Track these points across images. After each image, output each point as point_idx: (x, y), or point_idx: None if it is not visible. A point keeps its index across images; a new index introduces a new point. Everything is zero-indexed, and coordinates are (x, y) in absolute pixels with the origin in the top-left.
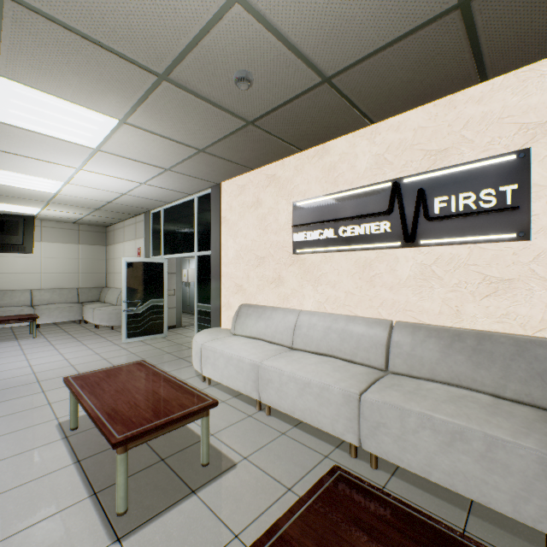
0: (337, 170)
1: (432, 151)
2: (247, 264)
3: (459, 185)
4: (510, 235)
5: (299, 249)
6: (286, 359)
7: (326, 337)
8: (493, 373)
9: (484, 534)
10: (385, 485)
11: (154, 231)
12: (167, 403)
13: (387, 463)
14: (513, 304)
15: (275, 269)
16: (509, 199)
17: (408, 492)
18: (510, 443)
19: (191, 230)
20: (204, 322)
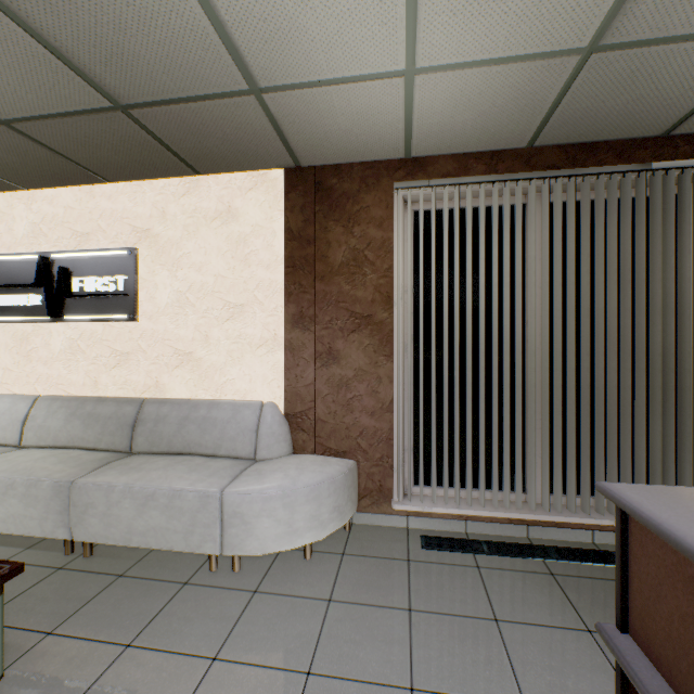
0: None
1: (79, 232)
2: None
3: (94, 268)
4: (123, 316)
5: None
6: None
7: None
8: (96, 431)
9: (22, 558)
10: None
11: None
12: None
13: None
14: (130, 373)
15: None
16: (124, 287)
17: None
18: (43, 479)
19: None
20: None
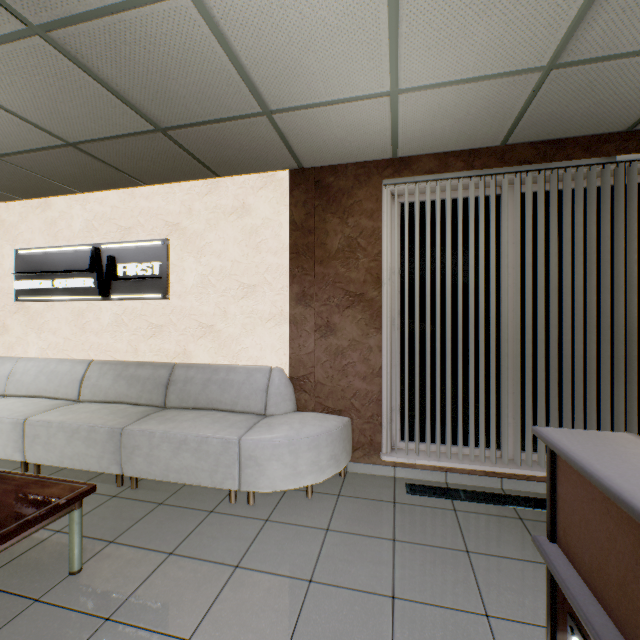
0: (58, 226)
1: (123, 227)
2: None
3: (135, 256)
4: (158, 295)
5: (23, 297)
6: None
7: (37, 380)
8: (138, 389)
9: None
10: None
11: None
12: None
13: (54, 469)
14: (163, 342)
15: (0, 317)
16: (159, 271)
17: None
18: (100, 426)
19: None
20: None
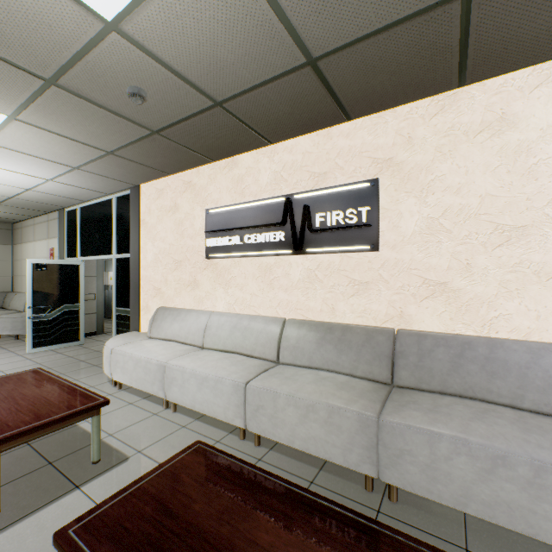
0: (244, 182)
1: (315, 173)
2: (165, 267)
3: (333, 203)
4: (365, 247)
5: (212, 254)
6: (192, 357)
7: (232, 335)
8: (350, 358)
9: (325, 483)
10: (261, 457)
11: (69, 230)
12: (53, 406)
13: (270, 441)
14: (369, 302)
15: (191, 273)
16: (365, 218)
17: (278, 461)
18: (343, 409)
19: (110, 231)
20: (124, 327)
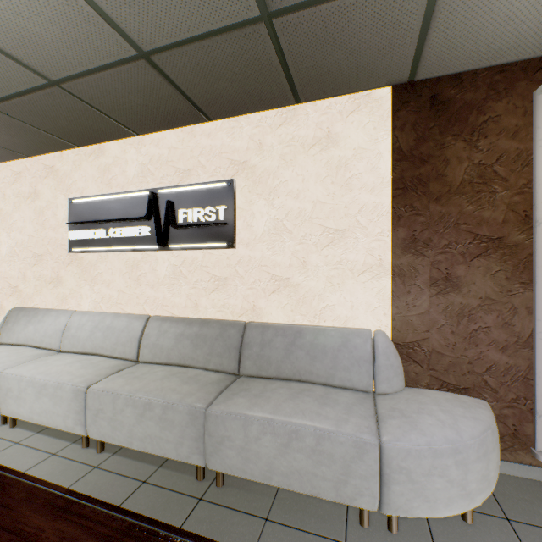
0: (111, 172)
1: (181, 169)
2: (23, 262)
3: (195, 200)
4: (223, 244)
5: (76, 248)
6: (38, 363)
7: (92, 336)
8: (204, 352)
9: (159, 480)
10: (99, 464)
11: None
12: None
13: (117, 444)
14: (227, 297)
15: (54, 268)
16: (223, 216)
17: (117, 465)
18: (177, 403)
19: None
20: None
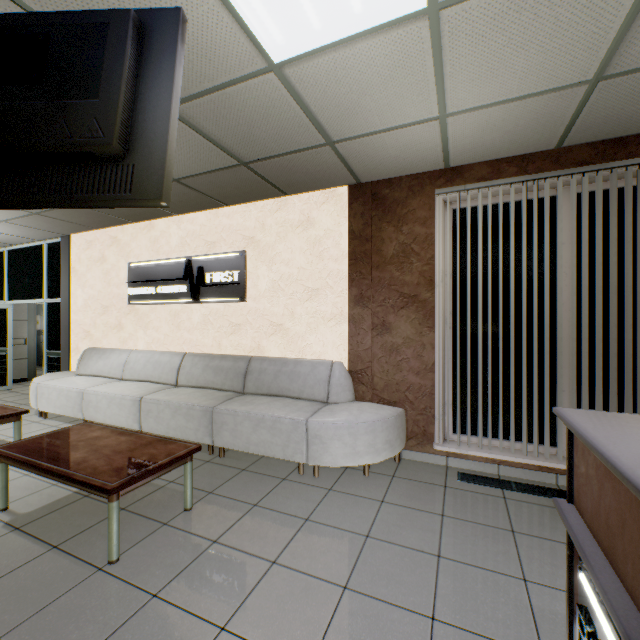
0: (159, 243)
1: (209, 242)
2: (94, 312)
3: (218, 266)
4: (237, 299)
5: (134, 301)
6: (108, 385)
7: (145, 368)
8: (222, 377)
9: None
10: None
11: None
12: None
13: None
14: (241, 338)
15: (117, 317)
16: (238, 278)
17: None
18: (196, 405)
19: (41, 276)
20: (55, 369)
